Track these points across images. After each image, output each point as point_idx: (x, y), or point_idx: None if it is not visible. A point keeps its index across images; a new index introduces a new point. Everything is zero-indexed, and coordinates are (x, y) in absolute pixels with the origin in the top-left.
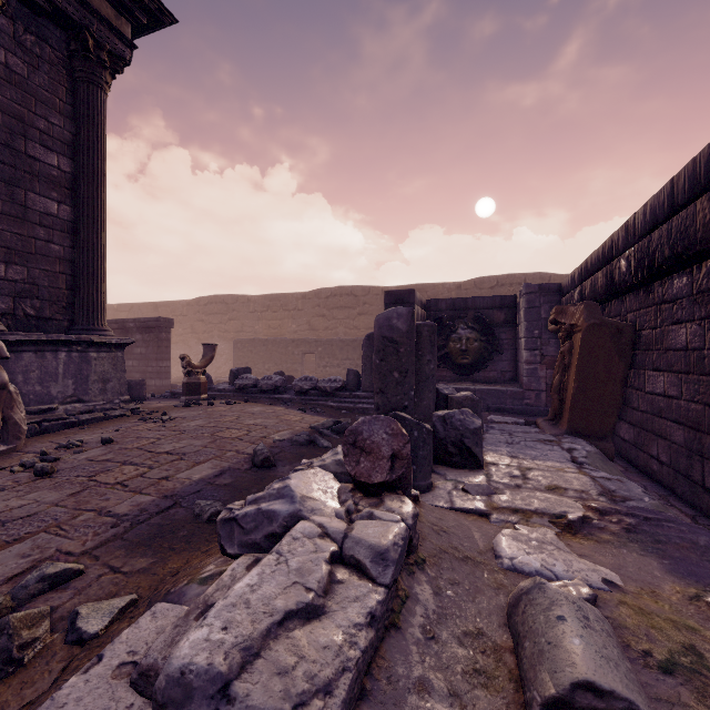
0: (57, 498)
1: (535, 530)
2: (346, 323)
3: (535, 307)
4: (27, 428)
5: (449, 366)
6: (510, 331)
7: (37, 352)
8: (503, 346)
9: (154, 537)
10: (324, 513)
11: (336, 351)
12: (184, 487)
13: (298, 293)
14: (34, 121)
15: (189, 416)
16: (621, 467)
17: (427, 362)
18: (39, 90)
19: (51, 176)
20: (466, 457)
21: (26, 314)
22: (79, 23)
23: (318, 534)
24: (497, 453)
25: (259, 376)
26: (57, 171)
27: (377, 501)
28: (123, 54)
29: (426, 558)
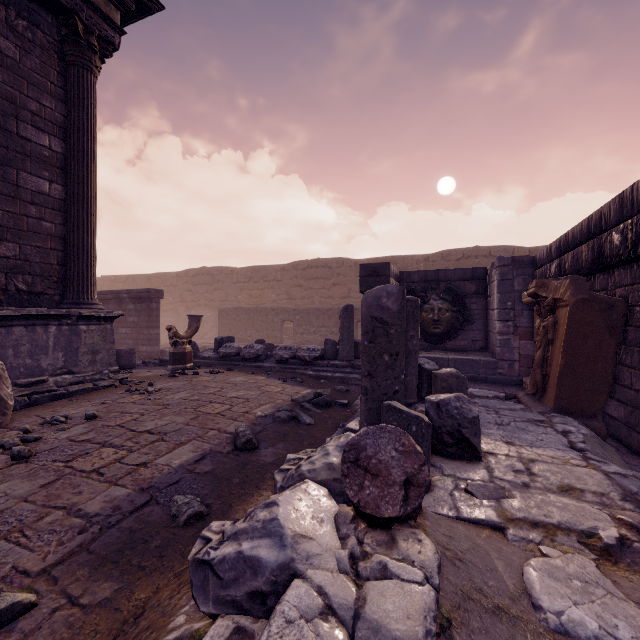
0: (27, 491)
1: (570, 560)
2: (322, 293)
3: (508, 280)
4: (13, 403)
5: (422, 335)
6: (481, 301)
7: (27, 326)
8: (473, 316)
9: (124, 549)
10: (322, 560)
11: (313, 319)
12: (162, 476)
13: (278, 265)
14: (26, 103)
15: (174, 387)
16: (612, 447)
17: (410, 337)
18: (31, 73)
19: (43, 156)
20: (463, 448)
21: (17, 289)
22: (69, 9)
23: (320, 610)
24: (490, 438)
25: (241, 342)
26: (48, 151)
27: (387, 539)
28: (112, 40)
29: (450, 614)
